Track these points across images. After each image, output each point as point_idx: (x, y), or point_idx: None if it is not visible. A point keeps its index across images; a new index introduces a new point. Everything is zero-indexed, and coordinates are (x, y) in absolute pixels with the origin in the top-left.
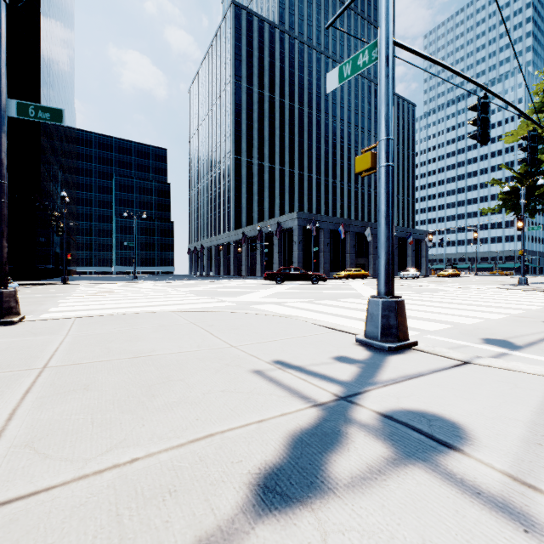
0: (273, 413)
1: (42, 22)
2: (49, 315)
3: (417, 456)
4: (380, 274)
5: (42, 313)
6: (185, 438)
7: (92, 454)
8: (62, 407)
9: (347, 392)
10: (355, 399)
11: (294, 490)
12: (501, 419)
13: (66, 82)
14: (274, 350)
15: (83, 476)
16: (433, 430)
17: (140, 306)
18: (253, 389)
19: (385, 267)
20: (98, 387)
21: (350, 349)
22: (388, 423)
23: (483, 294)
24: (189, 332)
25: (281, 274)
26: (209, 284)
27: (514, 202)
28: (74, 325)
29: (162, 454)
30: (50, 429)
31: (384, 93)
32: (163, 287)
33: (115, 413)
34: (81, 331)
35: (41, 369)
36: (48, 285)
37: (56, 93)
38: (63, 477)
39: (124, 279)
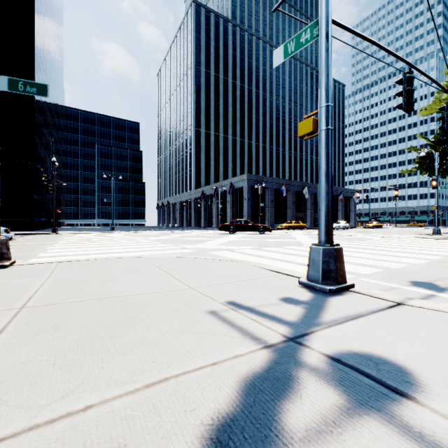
0: (226, 355)
1: (36, 18)
2: (37, 260)
3: (371, 405)
4: (321, 224)
5: (32, 258)
6: (141, 382)
7: (47, 400)
8: (29, 348)
9: (294, 333)
10: (303, 341)
11: (248, 445)
12: (446, 363)
13: (57, 68)
14: (228, 292)
15: (34, 426)
16: (382, 375)
17: (115, 252)
18: (208, 330)
19: (325, 218)
20: (66, 327)
21: (295, 291)
22: (337, 367)
23: (404, 242)
24: (154, 275)
25: (234, 225)
26: (174, 234)
27: (429, 165)
28: (56, 269)
29: (116, 400)
30: (12, 372)
31: (324, 65)
32: (135, 236)
33: (77, 354)
34: (61, 273)
35: (18, 309)
36: (40, 234)
37: (48, 77)
38: (13, 427)
39: (104, 229)
